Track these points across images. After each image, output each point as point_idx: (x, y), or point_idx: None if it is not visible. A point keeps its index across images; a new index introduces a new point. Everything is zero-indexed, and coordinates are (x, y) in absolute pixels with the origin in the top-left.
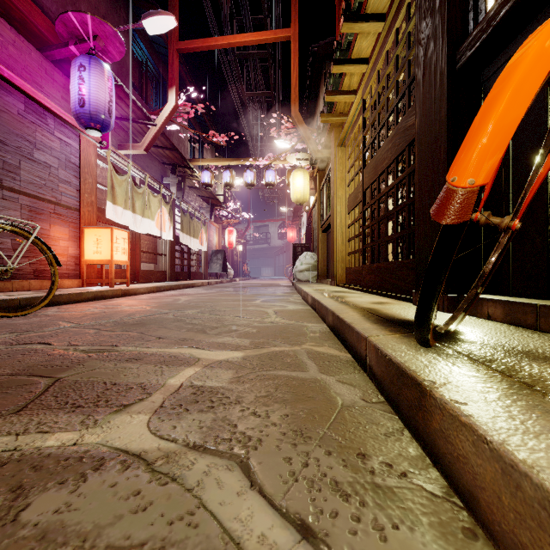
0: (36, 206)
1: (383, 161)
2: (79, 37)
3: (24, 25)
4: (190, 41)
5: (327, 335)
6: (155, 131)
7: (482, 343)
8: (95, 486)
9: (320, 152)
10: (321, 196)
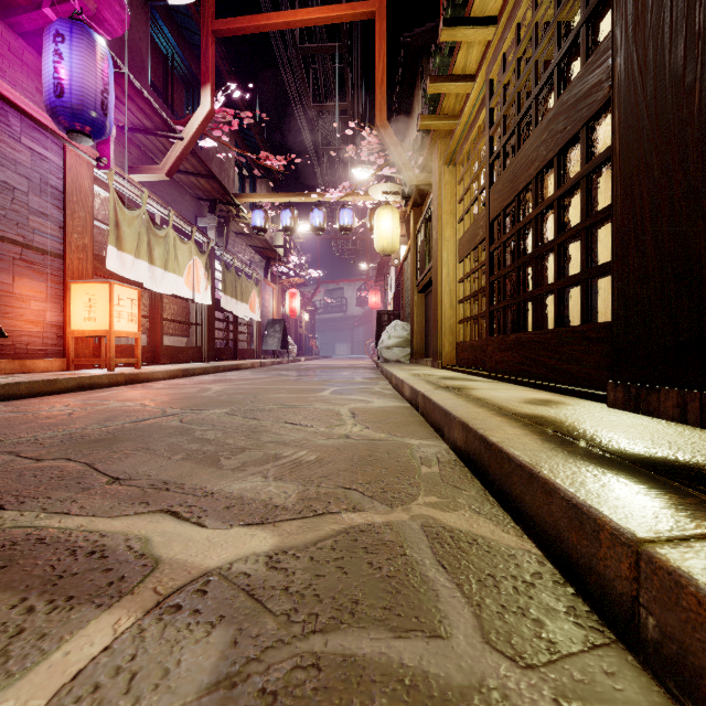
0: None
1: (530, 166)
2: None
3: None
4: (231, 19)
5: (456, 471)
6: (181, 148)
7: None
8: None
9: (416, 177)
10: (417, 242)
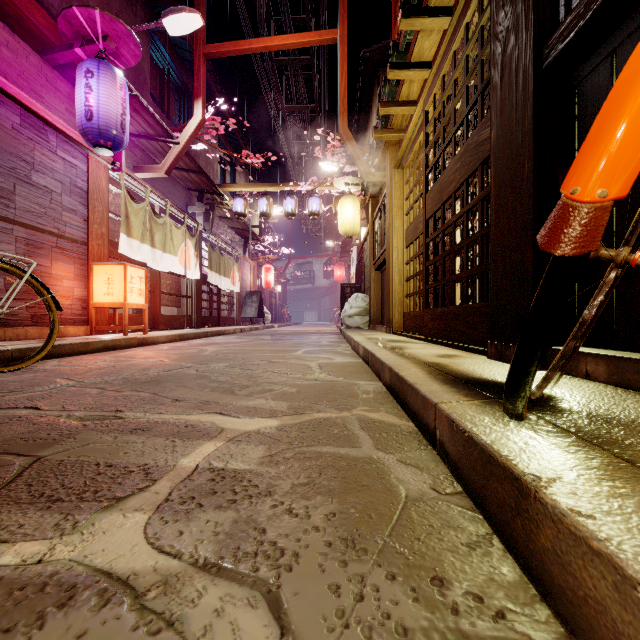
0: (34, 239)
1: (450, 185)
2: (86, 37)
3: (20, 23)
4: (219, 44)
5: (384, 397)
6: (177, 151)
7: (589, 414)
8: (55, 637)
9: (373, 175)
10: (374, 227)
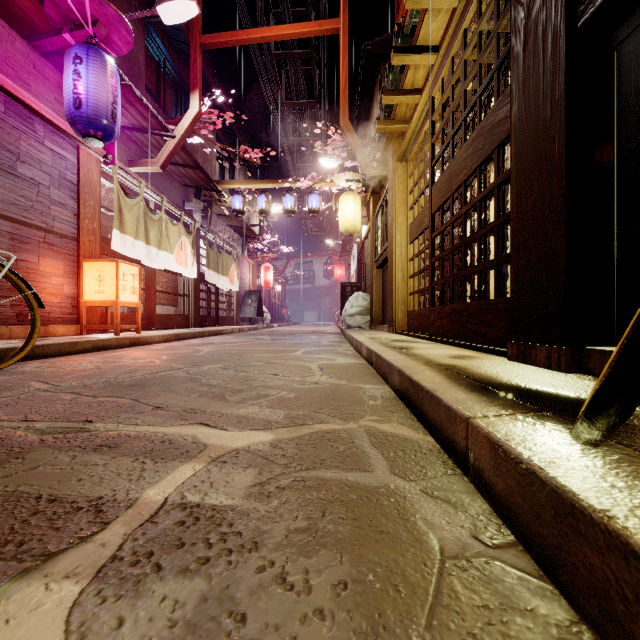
0: (20, 233)
1: (460, 173)
2: (75, 22)
3: (5, 6)
4: (216, 34)
5: (393, 403)
6: (173, 145)
7: None
8: None
9: (374, 170)
10: (376, 224)
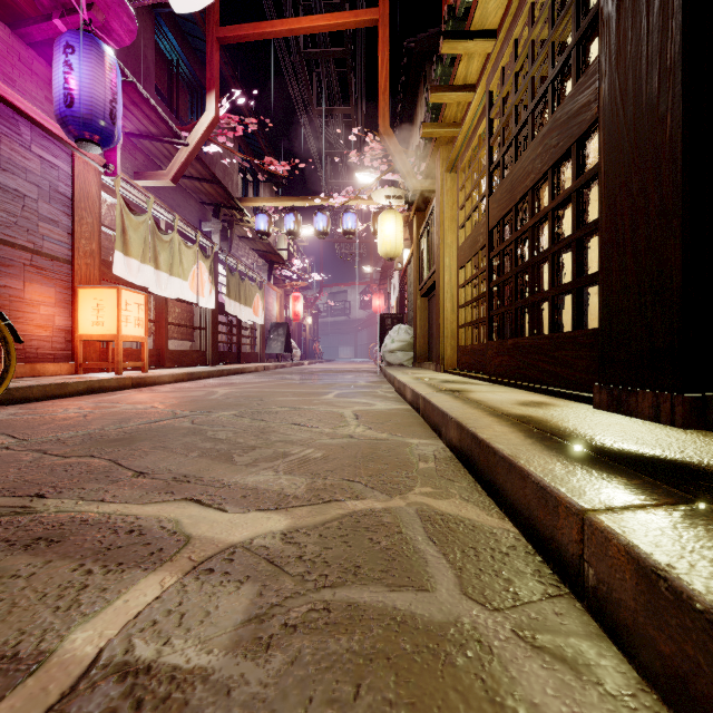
0: (1, 254)
1: (526, 178)
2: (67, 6)
3: None
4: (236, 26)
5: (451, 467)
6: (186, 154)
7: None
8: None
9: (419, 183)
10: (420, 247)
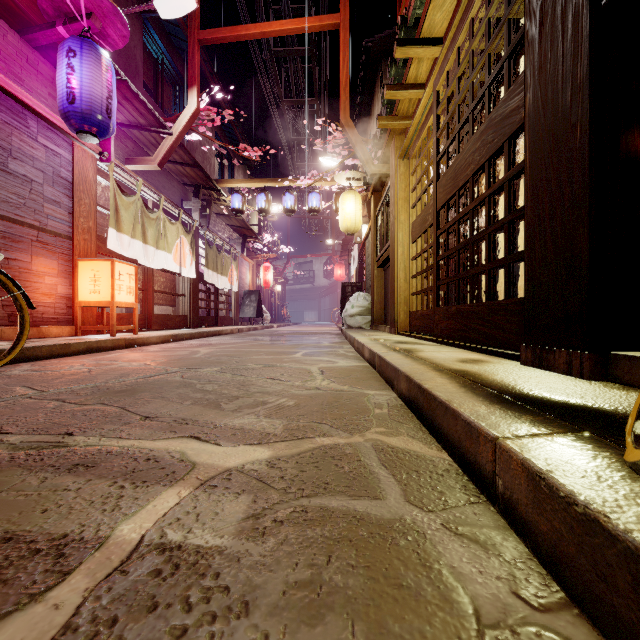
0: (12, 232)
1: (467, 168)
2: (69, 15)
3: None
4: (214, 30)
5: (401, 412)
6: (171, 142)
7: None
8: None
9: (376, 167)
10: (377, 223)
